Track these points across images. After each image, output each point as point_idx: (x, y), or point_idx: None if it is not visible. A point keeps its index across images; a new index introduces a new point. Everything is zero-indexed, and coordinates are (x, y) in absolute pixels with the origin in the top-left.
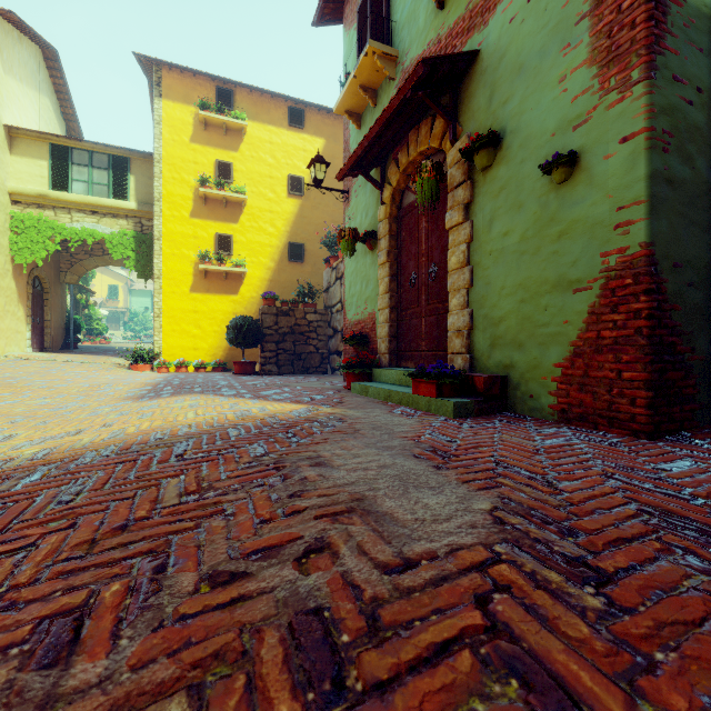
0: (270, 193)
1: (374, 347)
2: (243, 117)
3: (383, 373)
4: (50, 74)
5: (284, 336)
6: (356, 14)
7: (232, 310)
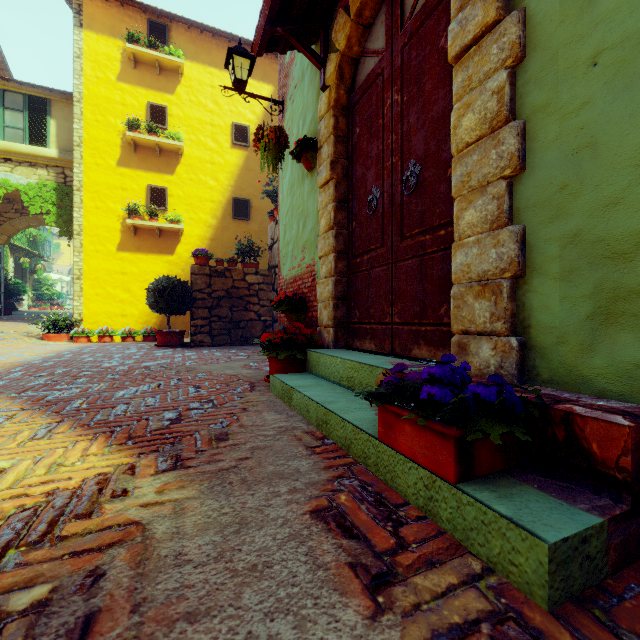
0: (211, 143)
1: (314, 314)
2: (179, 54)
3: (322, 361)
4: None
5: (219, 300)
6: None
7: (167, 272)
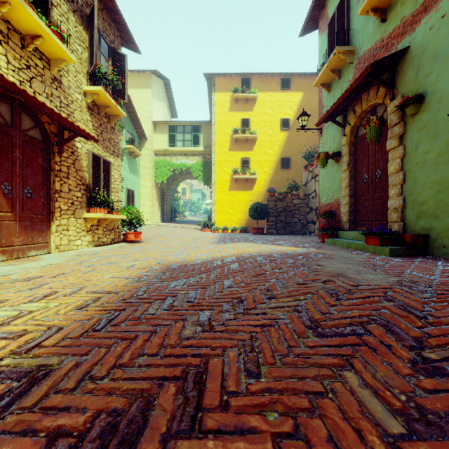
0: (270, 131)
1: (339, 218)
2: (256, 91)
3: (345, 233)
4: (166, 91)
5: (280, 212)
6: (326, 25)
7: (249, 199)
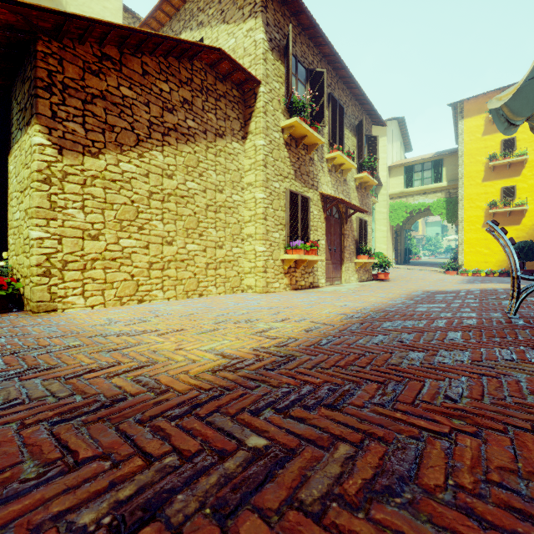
0: None
1: None
2: None
3: None
4: (399, 129)
5: None
6: None
7: (515, 236)
